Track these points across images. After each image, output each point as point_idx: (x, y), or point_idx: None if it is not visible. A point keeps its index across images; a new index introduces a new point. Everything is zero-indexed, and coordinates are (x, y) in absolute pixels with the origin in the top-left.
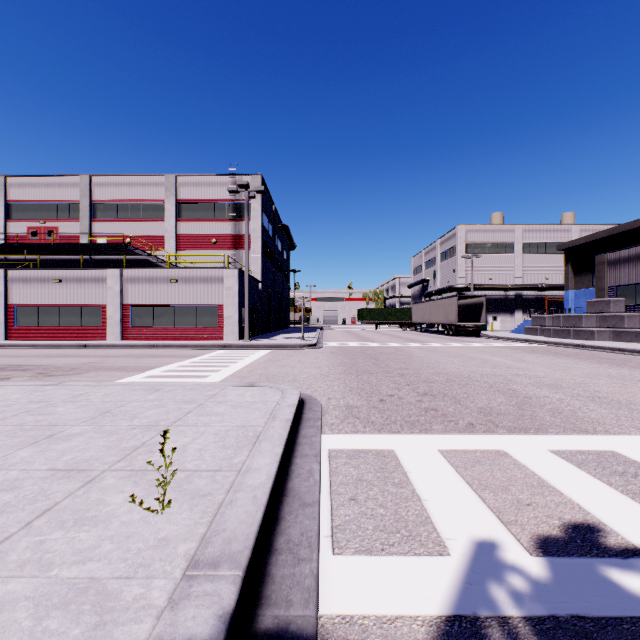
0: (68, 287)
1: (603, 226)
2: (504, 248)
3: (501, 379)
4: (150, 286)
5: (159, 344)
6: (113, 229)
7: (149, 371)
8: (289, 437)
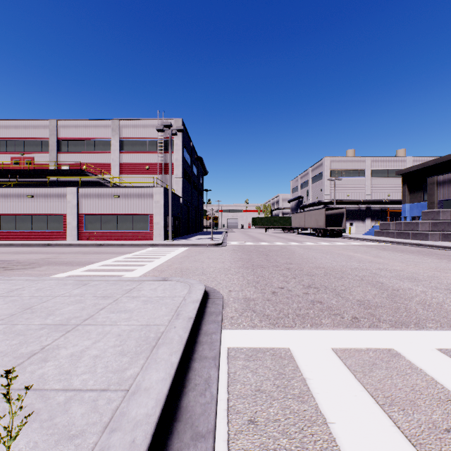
0: (38, 201)
1: (429, 158)
2: (358, 173)
3: (368, 272)
4: (99, 200)
5: (104, 243)
6: (74, 159)
7: (89, 265)
8: (190, 337)
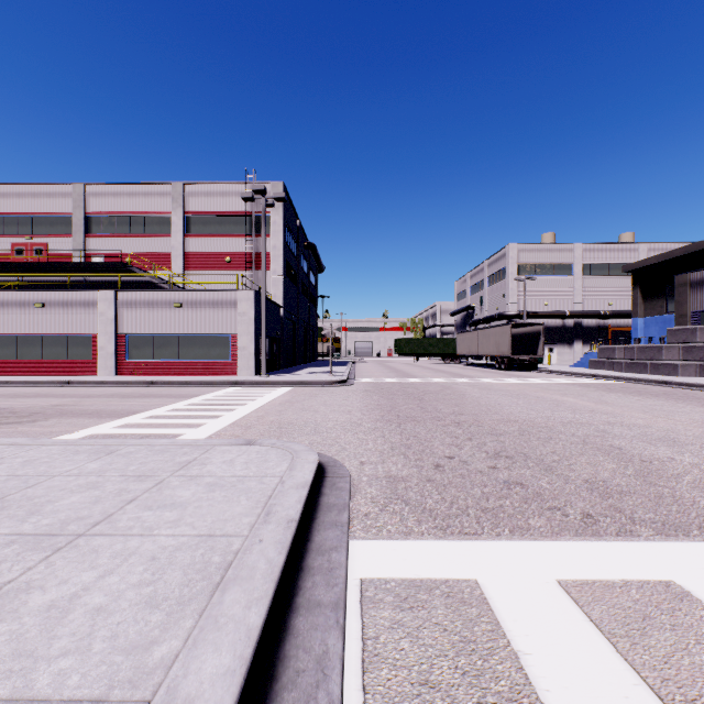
0: (52, 312)
1: (674, 245)
2: (561, 270)
3: (592, 430)
4: (150, 311)
5: (157, 380)
6: (111, 246)
7: (128, 417)
8: (289, 560)
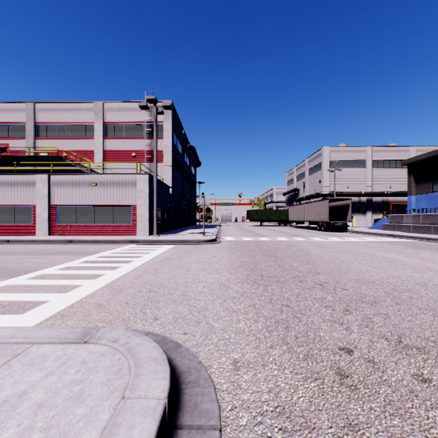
0: (3, 190)
1: (433, 147)
2: (358, 164)
3: None
4: (73, 189)
5: (74, 239)
6: (53, 145)
7: (15, 277)
8: None
